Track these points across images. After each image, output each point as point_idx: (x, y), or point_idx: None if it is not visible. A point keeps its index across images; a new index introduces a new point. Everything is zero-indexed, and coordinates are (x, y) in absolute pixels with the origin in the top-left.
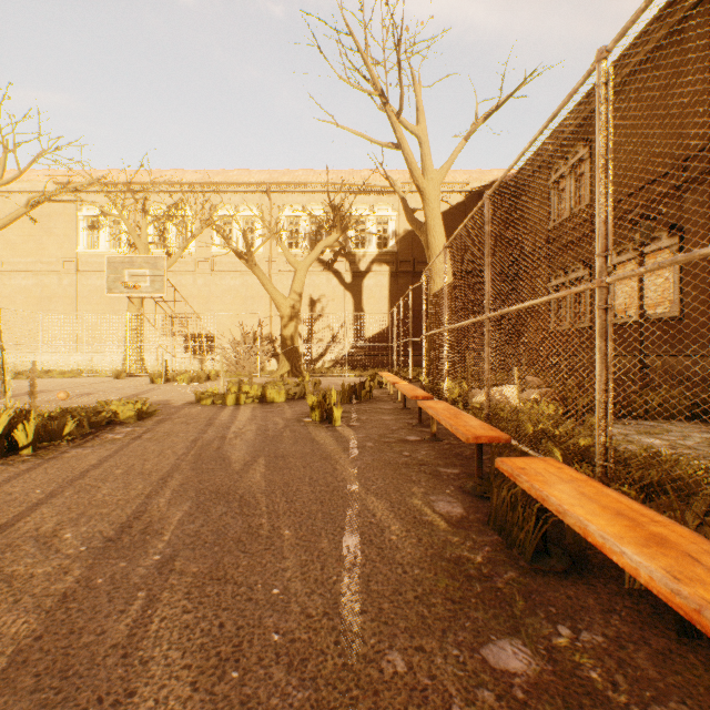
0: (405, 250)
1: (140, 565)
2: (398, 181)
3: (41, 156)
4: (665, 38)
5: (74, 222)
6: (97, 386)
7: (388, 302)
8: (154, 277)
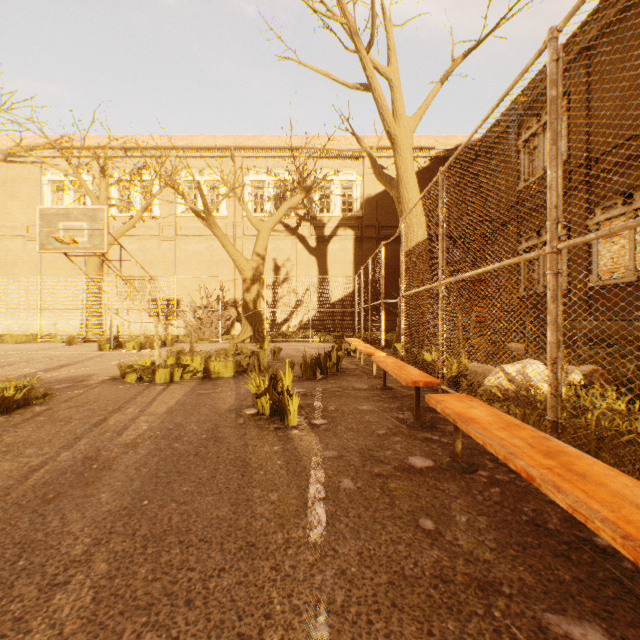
0: (370, 214)
1: None
2: None
3: None
4: None
5: (39, 186)
6: (34, 354)
7: (353, 266)
8: (93, 231)
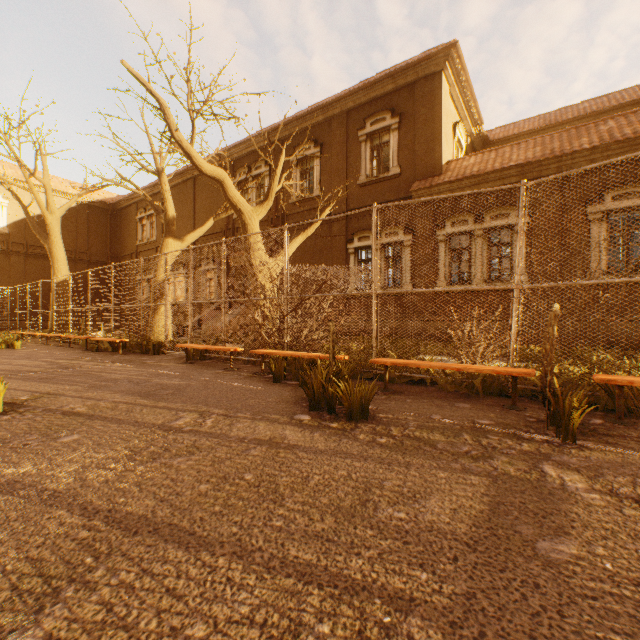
0: (18, 233)
1: (16, 357)
2: (12, 176)
3: None
4: (183, 182)
5: None
6: None
7: None
8: None
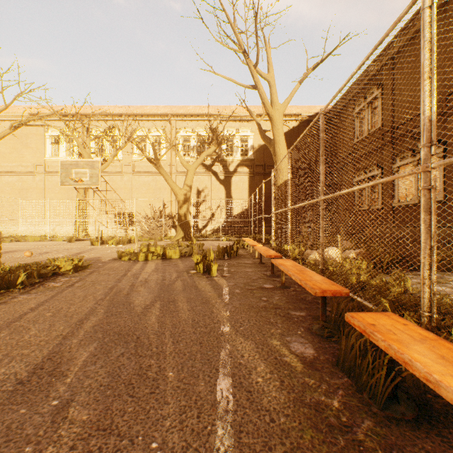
0: (259, 158)
1: (37, 412)
2: (255, 113)
3: (20, 96)
4: None
5: (43, 139)
6: (54, 247)
7: (248, 192)
8: (92, 174)
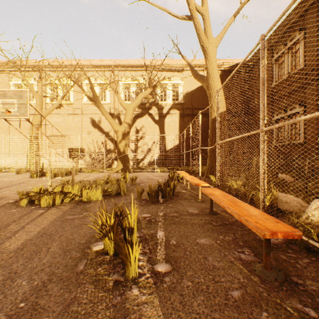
0: (188, 102)
1: None
2: (184, 64)
3: None
4: None
5: (8, 87)
6: None
7: (178, 130)
8: (20, 105)
